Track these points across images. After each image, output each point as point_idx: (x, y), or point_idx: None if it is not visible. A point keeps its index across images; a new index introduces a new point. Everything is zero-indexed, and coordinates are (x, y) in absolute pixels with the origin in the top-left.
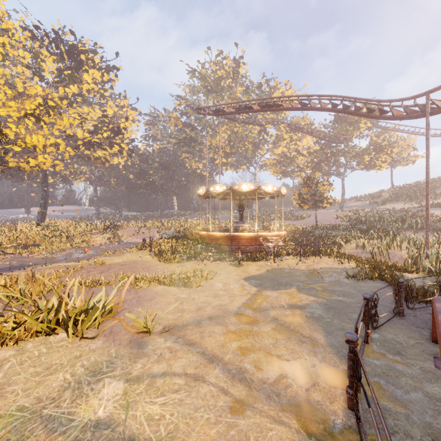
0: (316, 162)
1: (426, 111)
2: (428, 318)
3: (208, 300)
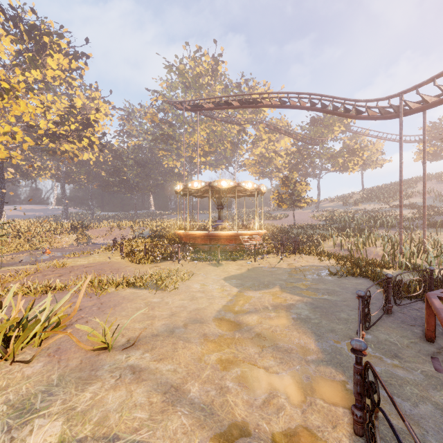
0: (293, 163)
1: (399, 112)
2: (415, 314)
3: (184, 303)
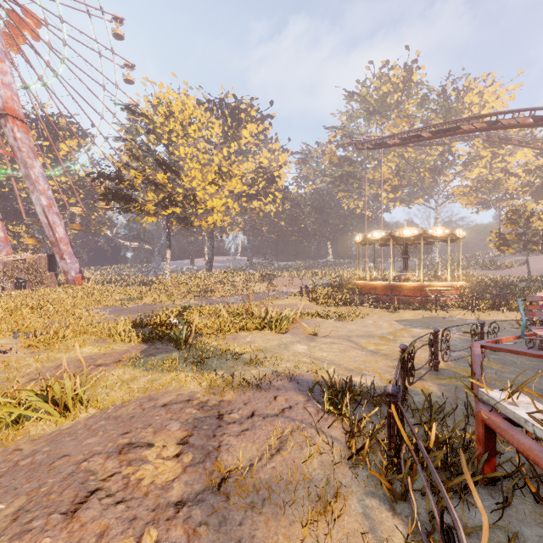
0: (538, 185)
1: None
2: None
3: (358, 328)
